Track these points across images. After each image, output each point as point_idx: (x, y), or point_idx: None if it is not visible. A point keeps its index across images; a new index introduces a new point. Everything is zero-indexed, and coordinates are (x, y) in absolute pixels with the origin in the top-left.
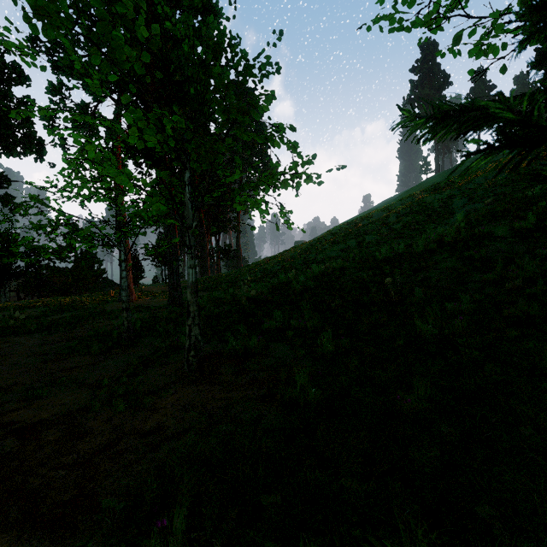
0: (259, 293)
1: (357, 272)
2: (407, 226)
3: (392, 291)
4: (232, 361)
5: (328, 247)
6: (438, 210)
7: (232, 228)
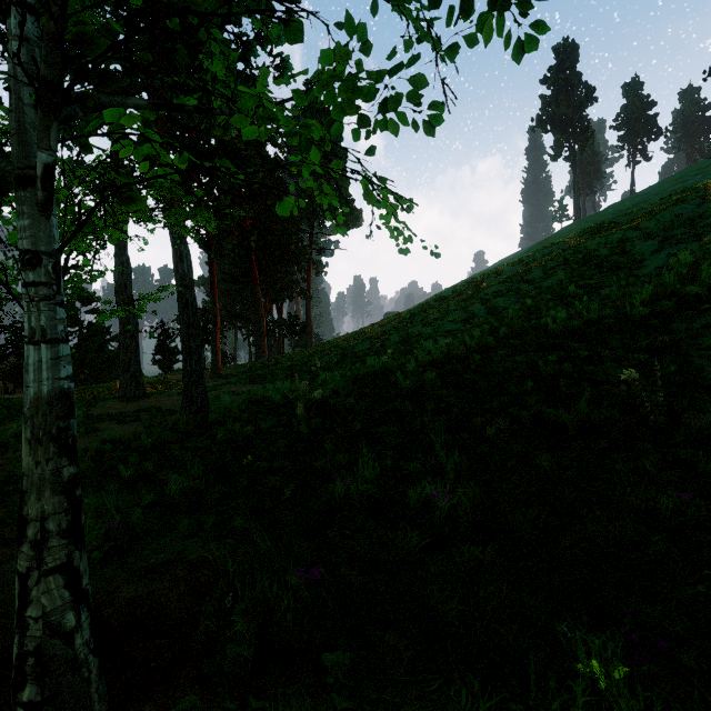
0: (331, 394)
1: (517, 354)
2: (566, 281)
3: (647, 403)
4: (207, 691)
5: (440, 316)
6: (611, 259)
7: (299, 293)
